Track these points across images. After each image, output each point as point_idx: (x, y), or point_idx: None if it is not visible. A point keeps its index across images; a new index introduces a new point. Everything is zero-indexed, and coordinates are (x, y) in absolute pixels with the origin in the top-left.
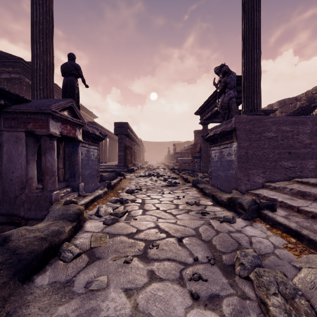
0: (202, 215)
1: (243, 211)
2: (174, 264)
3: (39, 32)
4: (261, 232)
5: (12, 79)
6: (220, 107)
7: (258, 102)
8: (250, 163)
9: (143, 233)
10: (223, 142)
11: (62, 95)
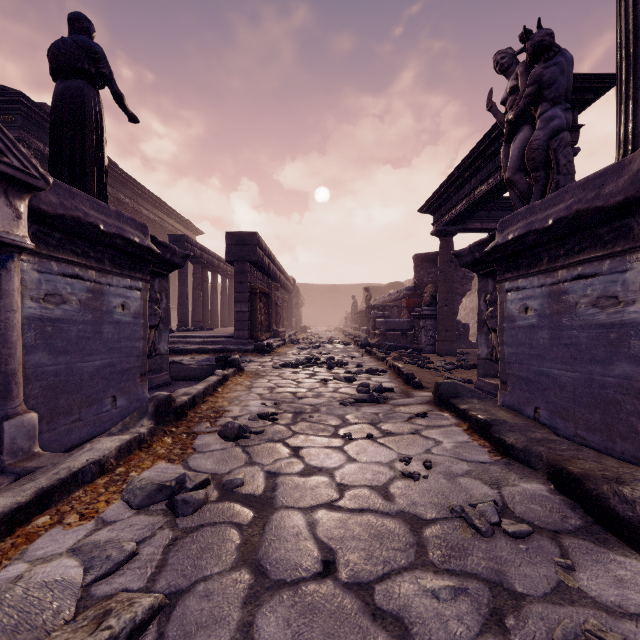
0: None
1: None
2: None
3: None
4: None
5: None
6: (513, 167)
7: None
8: None
9: None
10: (570, 259)
11: (50, 133)
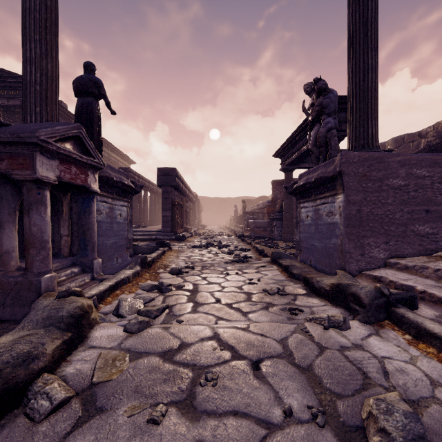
0: (291, 313)
1: (360, 308)
2: (246, 424)
3: (35, 24)
4: (399, 349)
5: (10, 108)
6: (312, 144)
7: (374, 133)
8: (365, 227)
9: (191, 349)
10: (320, 195)
11: None
